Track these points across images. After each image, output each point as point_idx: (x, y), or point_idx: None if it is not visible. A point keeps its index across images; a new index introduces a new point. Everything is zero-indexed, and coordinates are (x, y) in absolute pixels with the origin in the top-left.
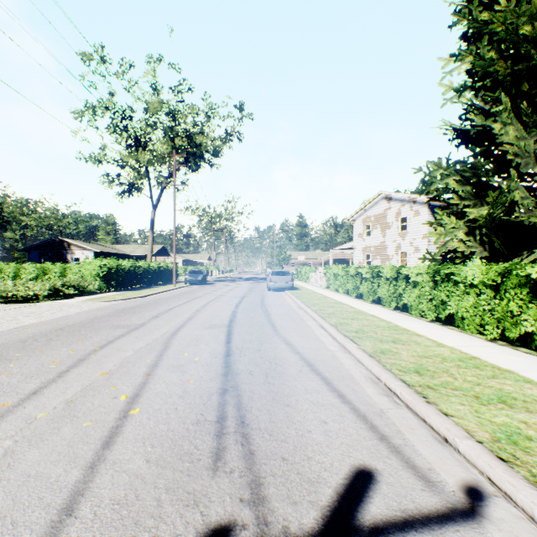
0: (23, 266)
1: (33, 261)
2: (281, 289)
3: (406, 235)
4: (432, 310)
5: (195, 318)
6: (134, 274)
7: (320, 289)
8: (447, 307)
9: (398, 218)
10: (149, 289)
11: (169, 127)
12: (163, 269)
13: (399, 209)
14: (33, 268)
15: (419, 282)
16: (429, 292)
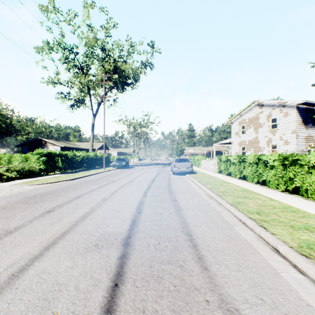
0: (14, 155)
1: (25, 152)
2: (182, 173)
3: (276, 131)
4: None
5: (91, 215)
6: (75, 161)
7: (213, 172)
8: None
9: (269, 119)
10: (84, 172)
11: (102, 58)
12: (98, 157)
13: (270, 112)
14: (20, 157)
15: None
16: None
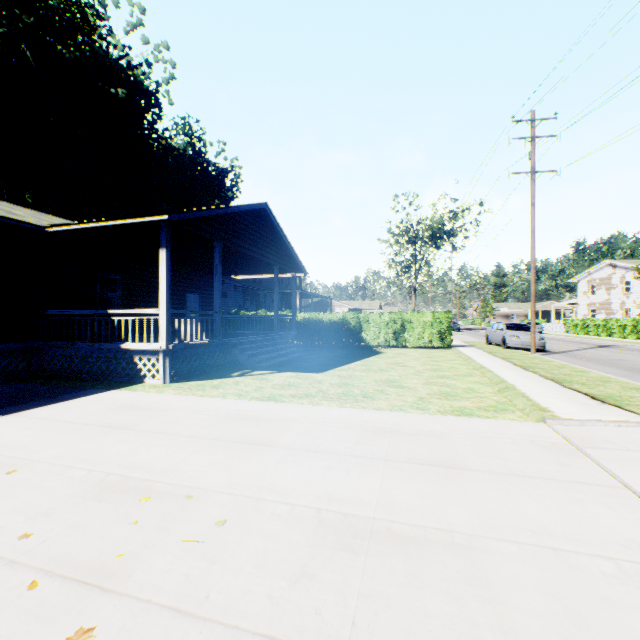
0: None
1: None
2: None
3: (629, 295)
4: (634, 336)
5: None
6: None
7: (559, 333)
8: (639, 333)
9: (622, 282)
10: None
11: (438, 229)
12: None
13: (623, 275)
14: None
15: (629, 326)
16: (633, 329)
